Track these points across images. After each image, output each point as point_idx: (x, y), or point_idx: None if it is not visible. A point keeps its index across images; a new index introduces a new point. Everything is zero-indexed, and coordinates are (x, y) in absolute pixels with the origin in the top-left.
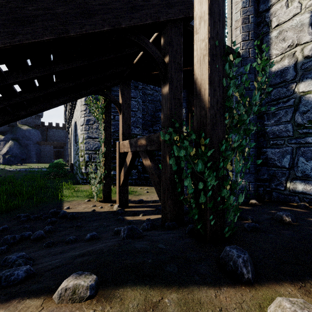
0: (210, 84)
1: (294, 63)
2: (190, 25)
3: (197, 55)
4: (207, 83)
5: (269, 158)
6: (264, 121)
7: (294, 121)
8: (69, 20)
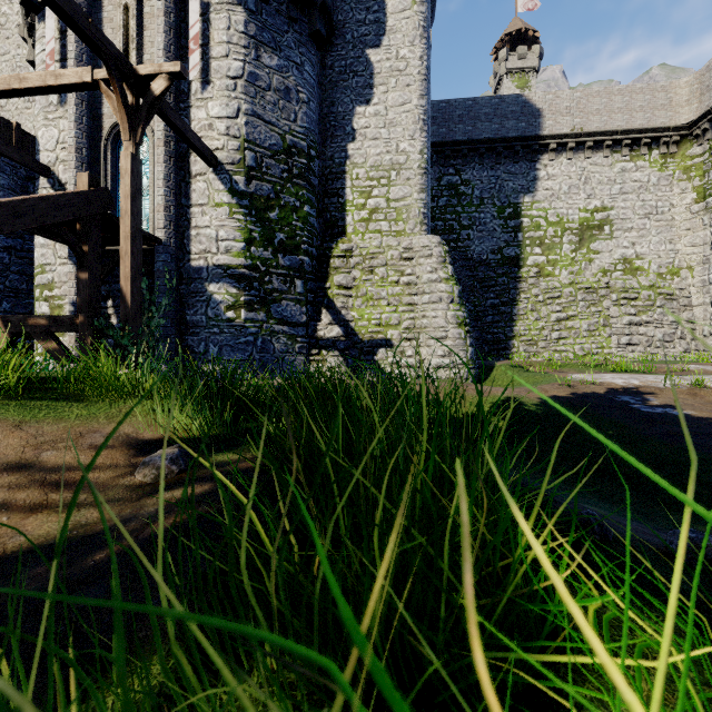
0: (132, 295)
1: (207, 266)
2: (109, 213)
3: (123, 273)
4: (131, 294)
5: (190, 345)
6: (186, 310)
7: (207, 314)
8: (4, 221)
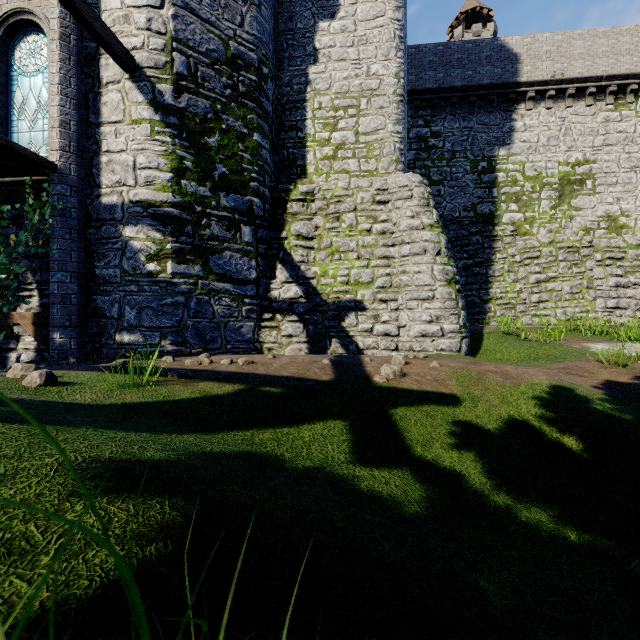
0: None
1: (122, 202)
2: None
3: None
4: None
5: (100, 308)
6: (95, 261)
7: (122, 266)
8: None
